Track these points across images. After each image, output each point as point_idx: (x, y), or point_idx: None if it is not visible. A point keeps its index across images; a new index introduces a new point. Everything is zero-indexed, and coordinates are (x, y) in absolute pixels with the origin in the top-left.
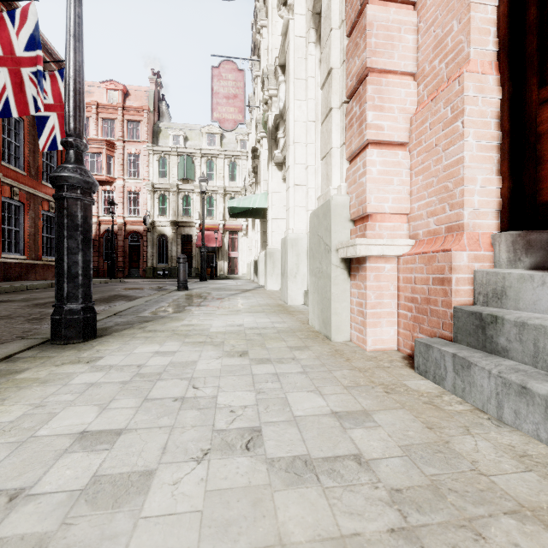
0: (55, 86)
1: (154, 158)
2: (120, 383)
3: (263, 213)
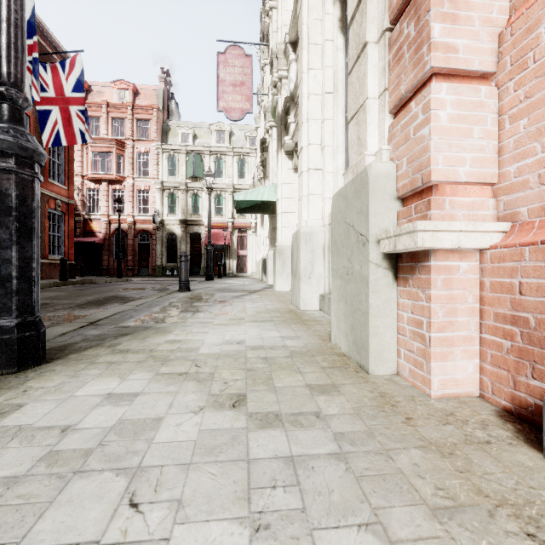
0: (57, 79)
1: (163, 157)
2: (2, 482)
3: (272, 208)
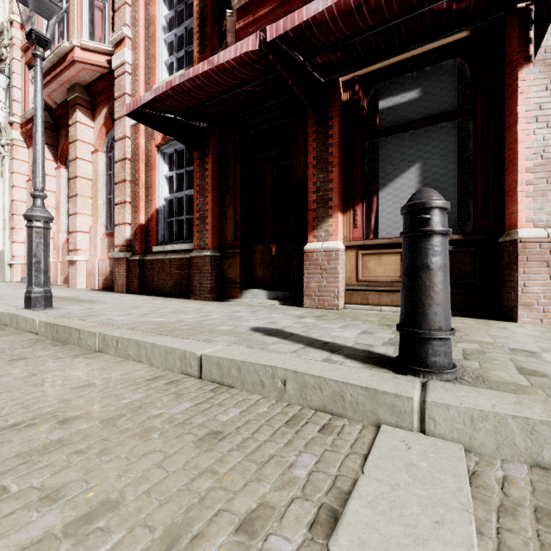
0: None
1: None
2: None
3: None
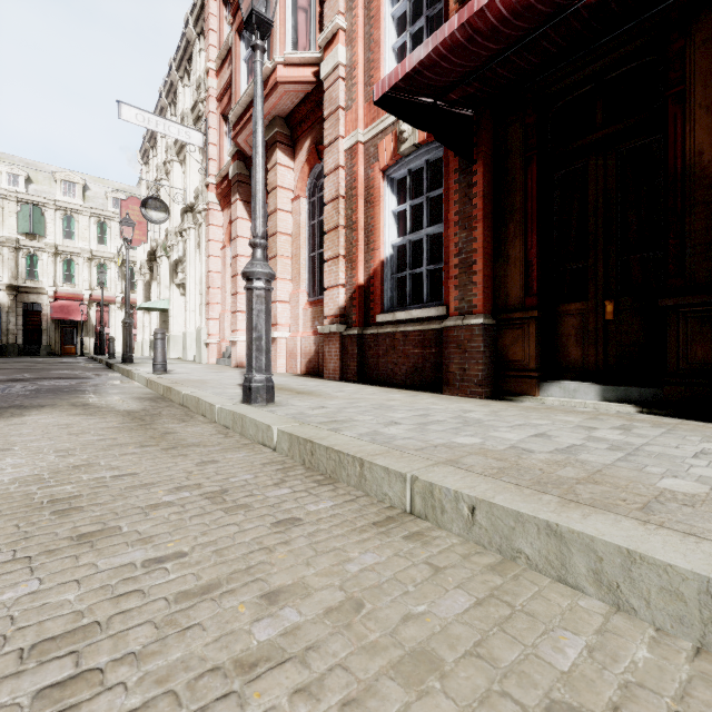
0: None
1: None
2: None
3: (163, 308)
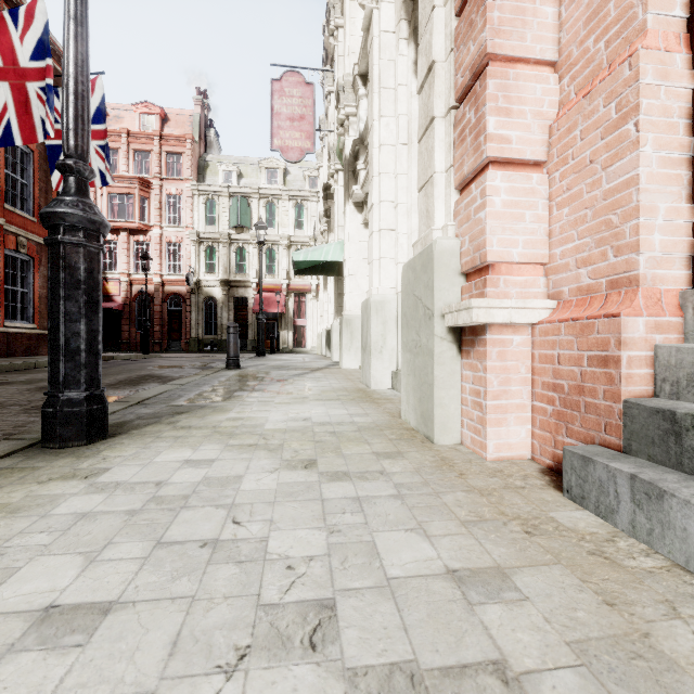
0: None
1: (200, 201)
2: (125, 513)
3: (338, 269)
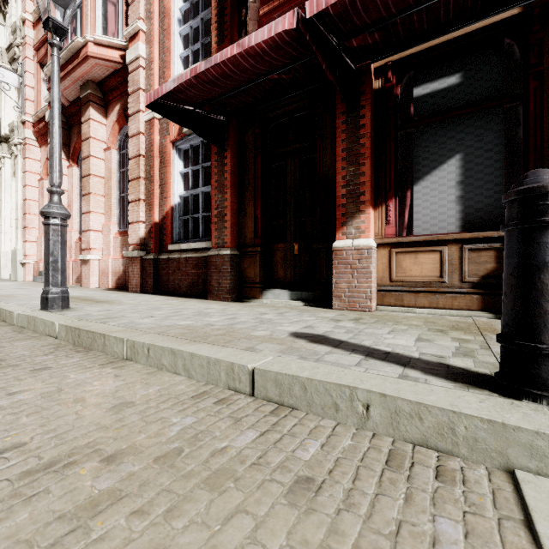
0: None
1: None
2: None
3: None
